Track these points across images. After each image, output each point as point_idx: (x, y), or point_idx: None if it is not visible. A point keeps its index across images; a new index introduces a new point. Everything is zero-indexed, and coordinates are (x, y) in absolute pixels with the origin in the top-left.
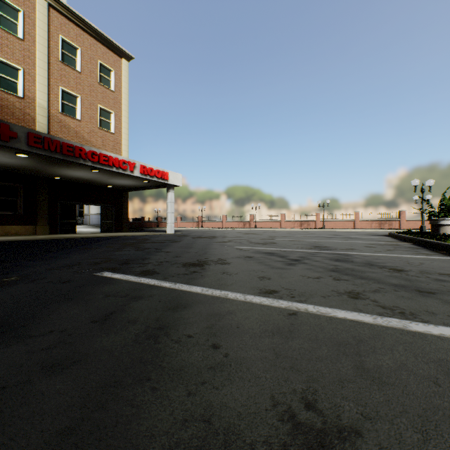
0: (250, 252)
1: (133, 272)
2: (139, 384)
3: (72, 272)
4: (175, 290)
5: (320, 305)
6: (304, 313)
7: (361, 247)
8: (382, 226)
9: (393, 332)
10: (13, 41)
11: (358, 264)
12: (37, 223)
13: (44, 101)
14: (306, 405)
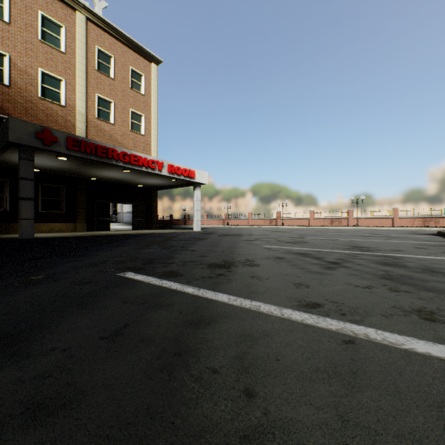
0: (280, 252)
1: (155, 273)
2: None
3: (96, 271)
4: (198, 297)
5: (384, 329)
6: (364, 341)
7: (409, 248)
8: (426, 223)
9: None
10: (56, 55)
11: (415, 269)
12: (77, 221)
13: (83, 108)
14: None
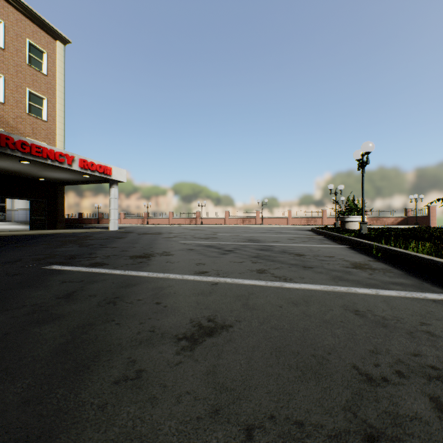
0: (193, 245)
1: (82, 264)
2: (107, 323)
3: (17, 267)
4: (125, 275)
5: (235, 278)
6: (223, 283)
7: (285, 239)
8: (309, 222)
9: (273, 288)
10: None
11: (276, 252)
12: None
13: None
14: (209, 320)
